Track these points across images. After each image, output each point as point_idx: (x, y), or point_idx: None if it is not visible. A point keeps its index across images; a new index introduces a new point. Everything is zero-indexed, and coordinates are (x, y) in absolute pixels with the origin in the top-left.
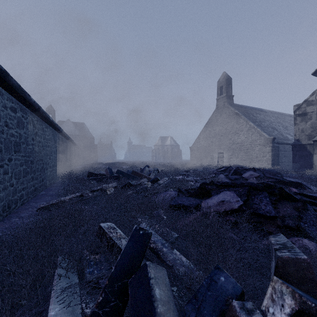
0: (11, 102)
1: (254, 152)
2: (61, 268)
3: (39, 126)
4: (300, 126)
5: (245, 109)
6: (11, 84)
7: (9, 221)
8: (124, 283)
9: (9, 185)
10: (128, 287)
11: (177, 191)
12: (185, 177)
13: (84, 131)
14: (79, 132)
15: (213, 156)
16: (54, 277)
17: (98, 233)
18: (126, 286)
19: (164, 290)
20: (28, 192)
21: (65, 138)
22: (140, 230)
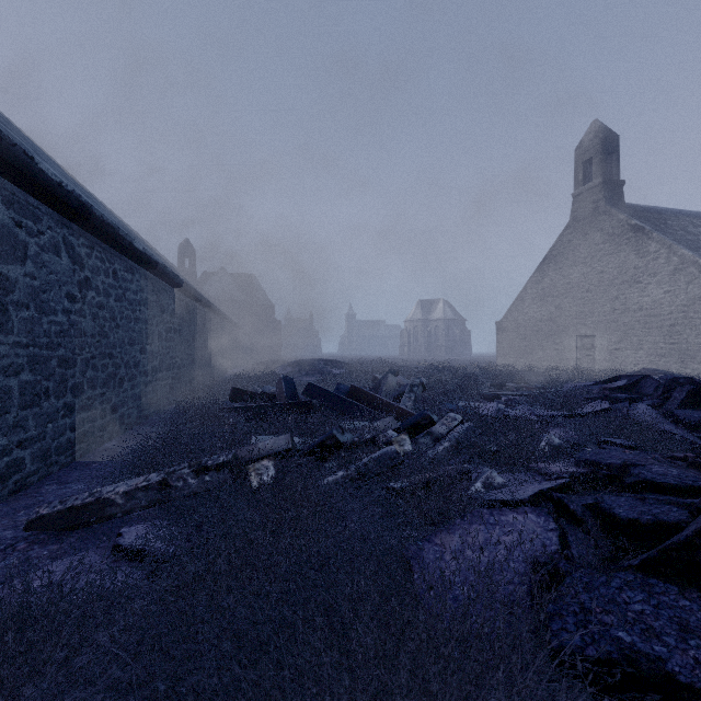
0: None
1: (698, 332)
2: None
3: (99, 264)
4: None
5: (659, 217)
6: None
7: None
8: None
9: None
10: None
11: (551, 517)
12: (505, 406)
13: (255, 291)
14: (245, 295)
15: (563, 346)
16: None
17: None
18: None
19: None
20: (50, 451)
21: (197, 304)
22: None
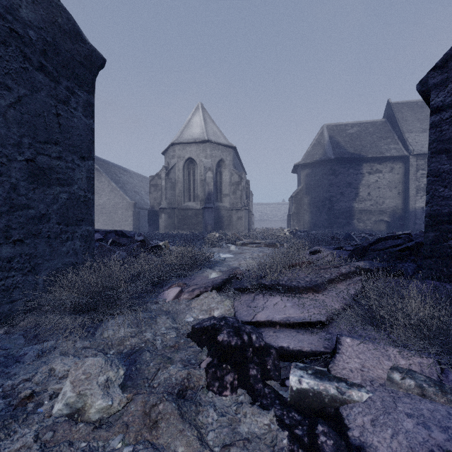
0: None
1: (117, 216)
2: None
3: None
4: (154, 195)
5: (108, 166)
6: None
7: None
8: None
9: None
10: None
11: None
12: None
13: None
14: None
15: None
16: None
17: None
18: None
19: None
20: None
21: None
22: None
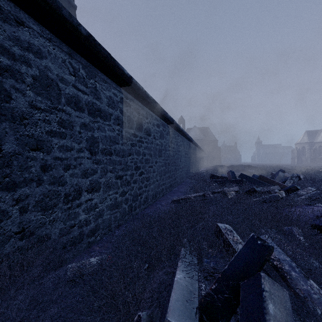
0: (157, 121)
1: None
2: (185, 249)
3: (173, 135)
4: None
5: None
6: (156, 108)
7: (156, 206)
8: (236, 284)
9: (156, 180)
10: (240, 290)
11: None
12: None
13: (208, 134)
14: (204, 136)
15: None
16: (180, 253)
17: (215, 231)
18: (238, 287)
19: (281, 311)
20: (166, 187)
21: (191, 143)
22: (258, 240)
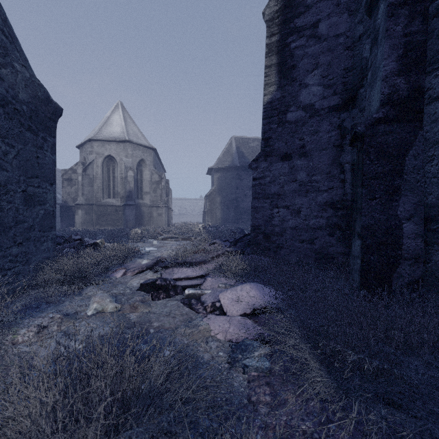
0: None
1: None
2: None
3: None
4: (68, 190)
5: None
6: None
7: None
8: None
9: None
10: None
11: None
12: None
13: None
14: None
15: None
16: None
17: None
18: None
19: None
20: None
21: None
22: None
